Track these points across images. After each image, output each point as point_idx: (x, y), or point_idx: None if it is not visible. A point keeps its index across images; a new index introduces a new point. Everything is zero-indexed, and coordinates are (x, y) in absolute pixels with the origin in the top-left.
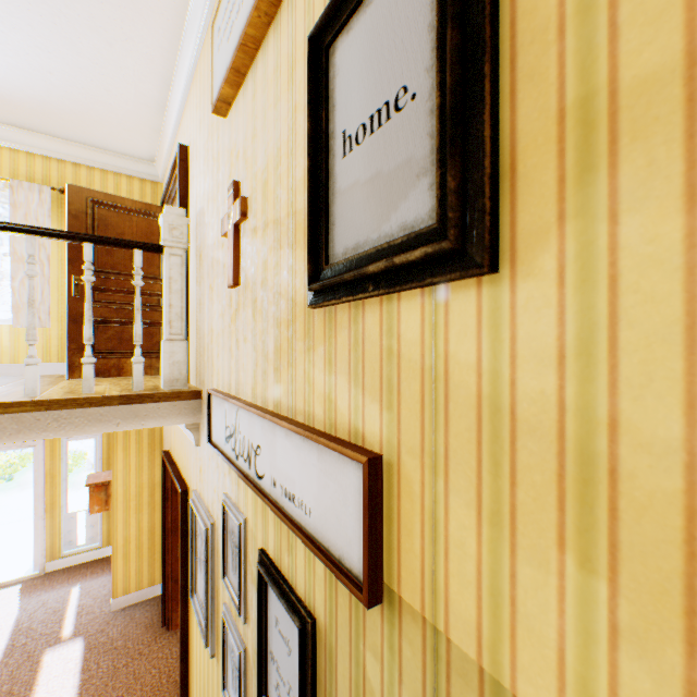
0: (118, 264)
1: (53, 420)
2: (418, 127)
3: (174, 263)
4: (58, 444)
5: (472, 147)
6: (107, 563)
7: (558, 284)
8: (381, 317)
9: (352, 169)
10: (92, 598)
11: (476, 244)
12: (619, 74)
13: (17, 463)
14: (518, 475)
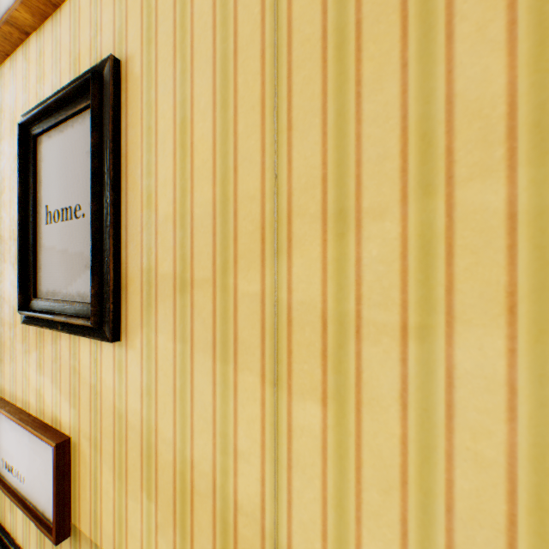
0: None
1: None
2: (87, 236)
3: None
4: None
5: (106, 270)
6: None
7: (141, 356)
8: (71, 344)
9: (52, 236)
10: None
11: (108, 326)
12: (158, 266)
13: None
14: (129, 452)
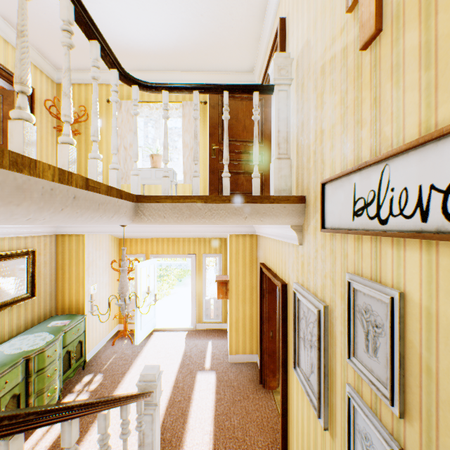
0: (234, 134)
1: (208, 211)
2: None
3: (281, 97)
4: (201, 258)
5: None
6: (224, 333)
7: None
8: None
9: None
10: (218, 350)
11: None
12: None
13: (183, 274)
14: None
